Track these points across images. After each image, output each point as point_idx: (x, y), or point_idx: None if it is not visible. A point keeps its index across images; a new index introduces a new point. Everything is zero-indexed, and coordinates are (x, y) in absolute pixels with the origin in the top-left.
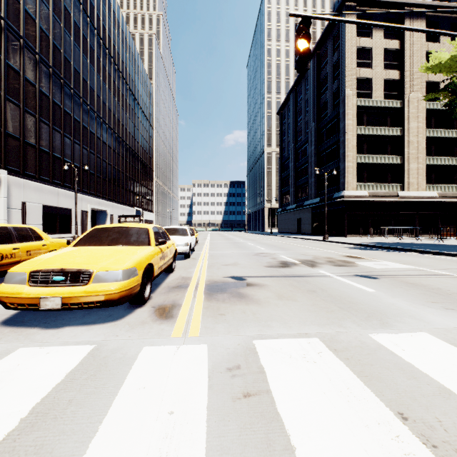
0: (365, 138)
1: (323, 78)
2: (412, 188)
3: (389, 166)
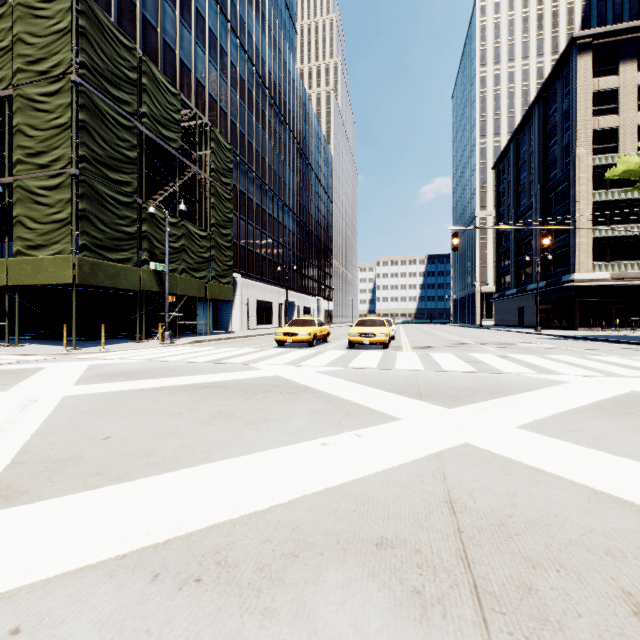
0: (607, 204)
1: (552, 128)
2: None
3: None
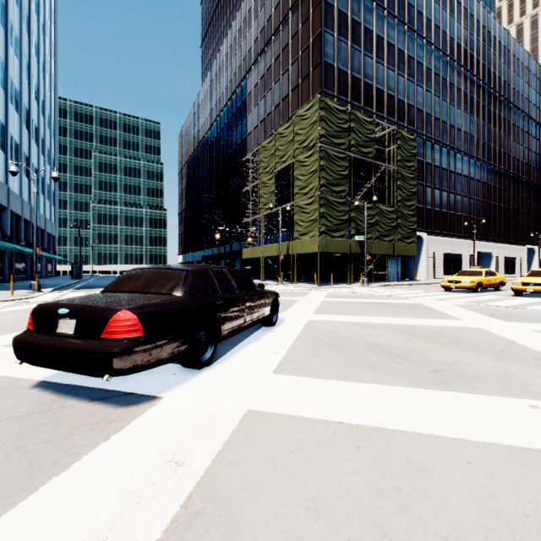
0: None
1: None
2: None
3: None
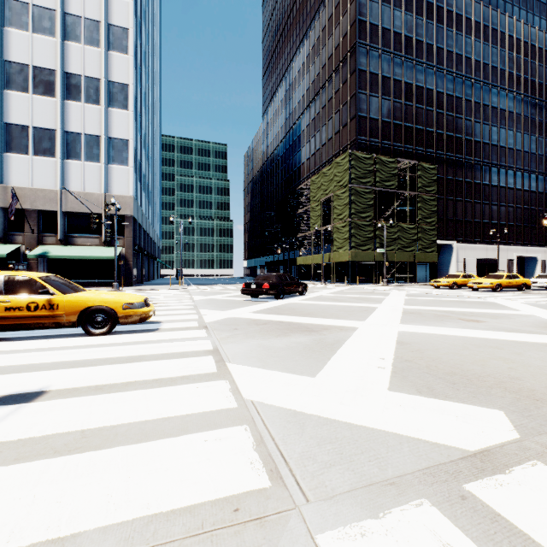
0: None
1: None
2: None
3: None
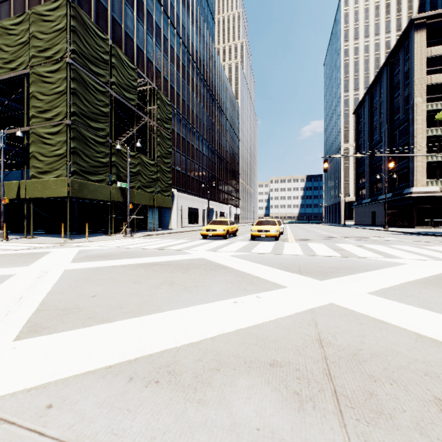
0: (437, 138)
1: (396, 84)
2: None
3: None
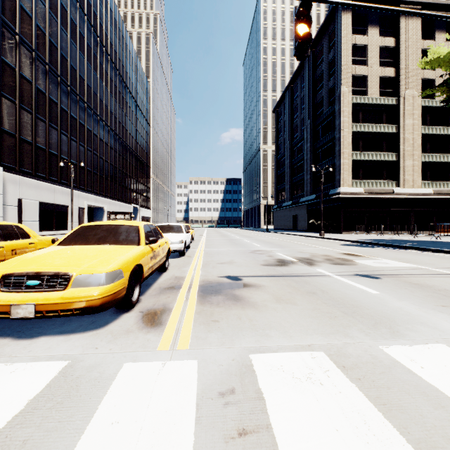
0: (360, 135)
1: (319, 75)
2: (407, 185)
3: (385, 162)
